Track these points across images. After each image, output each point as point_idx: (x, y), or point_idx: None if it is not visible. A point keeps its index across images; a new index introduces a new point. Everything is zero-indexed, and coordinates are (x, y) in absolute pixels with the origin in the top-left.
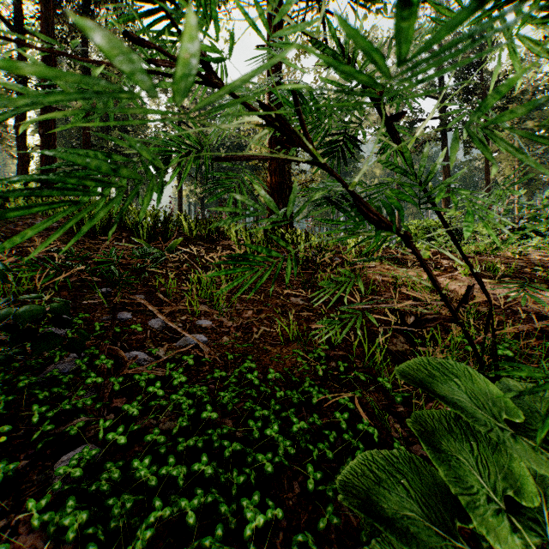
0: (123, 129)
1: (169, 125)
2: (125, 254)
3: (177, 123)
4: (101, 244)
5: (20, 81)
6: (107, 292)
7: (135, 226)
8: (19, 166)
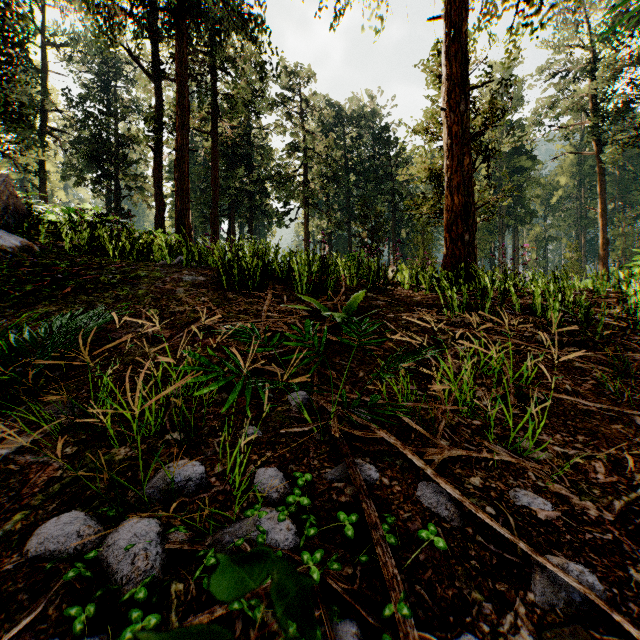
0: (248, 165)
1: (295, 154)
2: (294, 319)
3: (304, 150)
4: (260, 305)
5: (156, 129)
6: (305, 400)
7: (287, 276)
8: (156, 215)
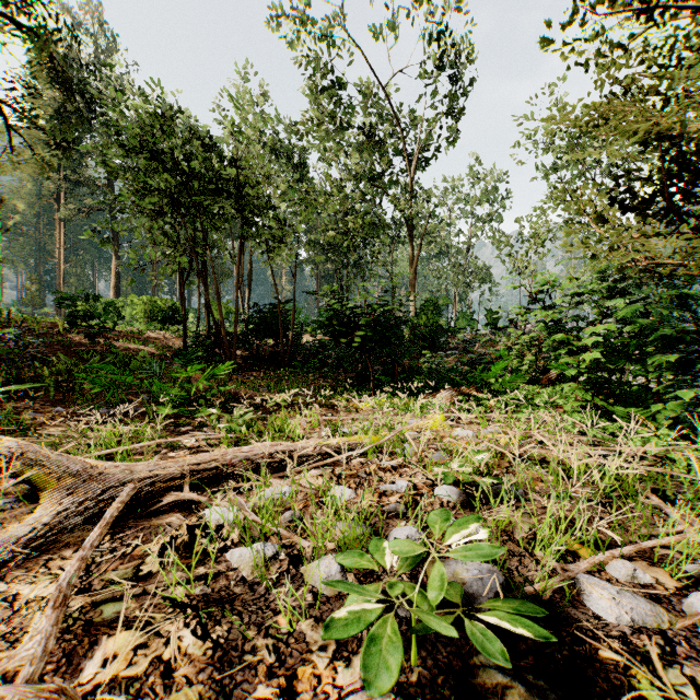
0: None
1: None
2: None
3: None
4: None
5: None
6: None
7: None
8: None
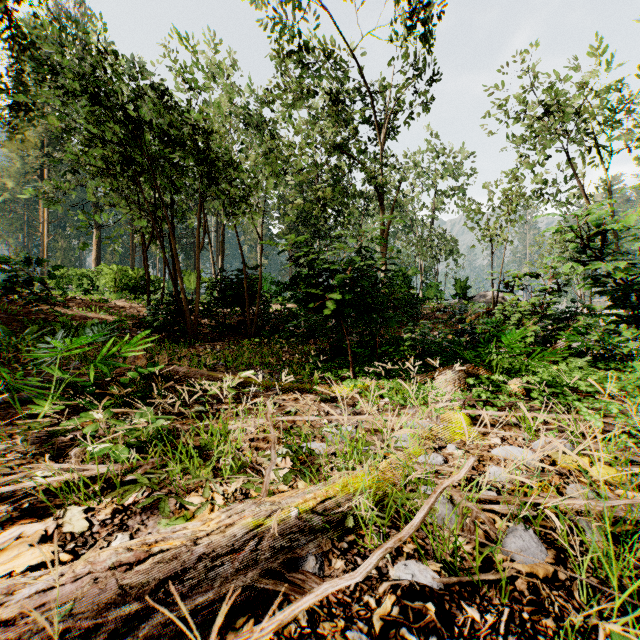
0: None
1: None
2: None
3: None
4: None
5: None
6: None
7: None
8: None
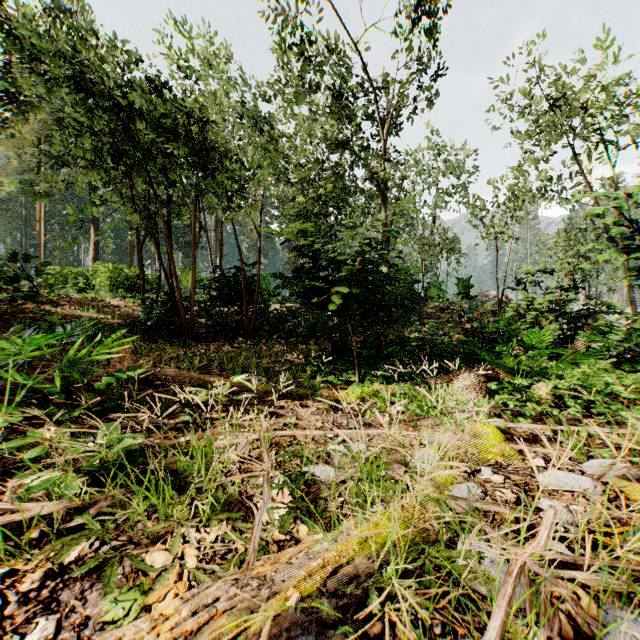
0: None
1: None
2: None
3: None
4: None
5: None
6: None
7: None
8: None
